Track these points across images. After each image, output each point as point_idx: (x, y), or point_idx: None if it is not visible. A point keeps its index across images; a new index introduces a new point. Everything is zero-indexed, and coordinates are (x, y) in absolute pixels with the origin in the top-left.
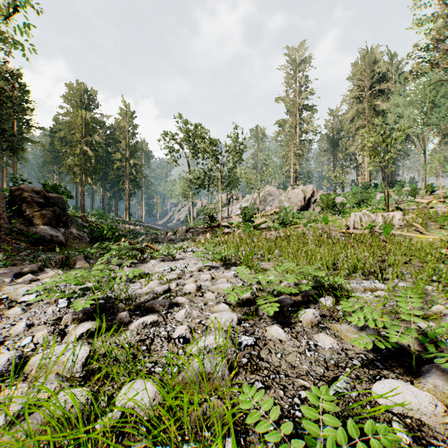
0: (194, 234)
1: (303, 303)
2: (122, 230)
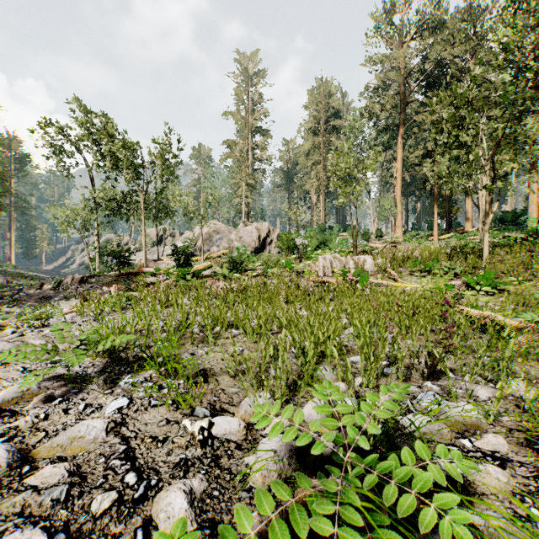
0: (93, 286)
1: None
2: None
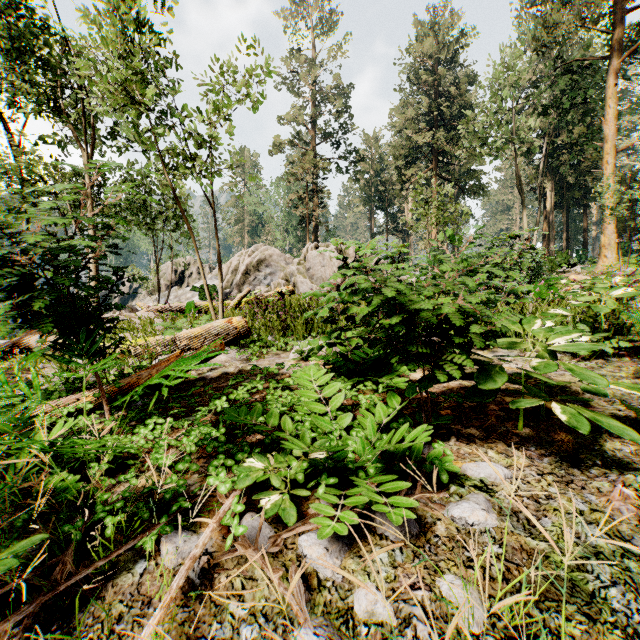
0: None
1: None
2: None
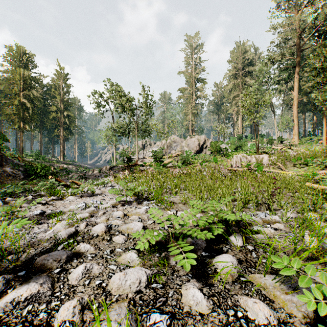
0: (115, 171)
1: (214, 243)
2: (56, 168)
